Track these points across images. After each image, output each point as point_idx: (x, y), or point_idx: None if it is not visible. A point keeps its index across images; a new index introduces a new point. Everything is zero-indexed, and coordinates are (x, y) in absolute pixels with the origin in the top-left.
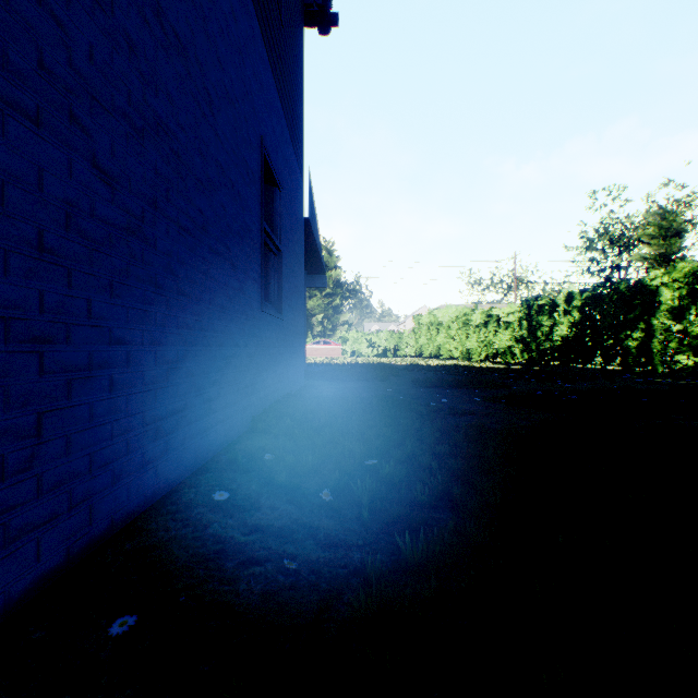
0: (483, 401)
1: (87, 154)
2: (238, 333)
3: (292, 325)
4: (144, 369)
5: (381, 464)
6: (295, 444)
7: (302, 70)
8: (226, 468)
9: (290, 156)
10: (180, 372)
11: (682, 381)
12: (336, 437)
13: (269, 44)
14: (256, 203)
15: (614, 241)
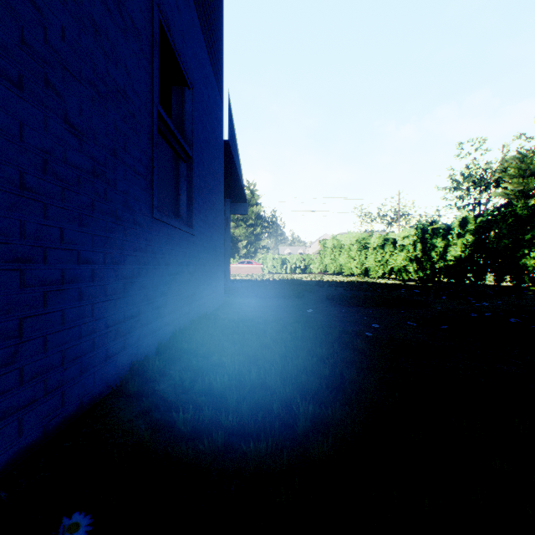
0: (417, 326)
1: None
2: (90, 241)
3: (208, 242)
4: None
5: None
6: (170, 437)
7: None
8: None
9: (205, 63)
10: None
11: None
12: (244, 424)
13: None
14: (142, 70)
15: (476, 182)
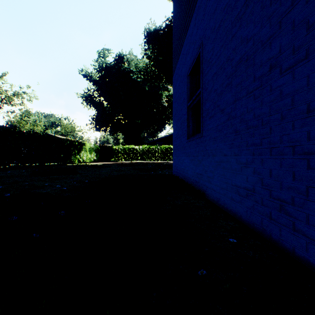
0: None
1: None
2: None
3: None
4: None
5: None
6: None
7: None
8: None
9: None
10: None
11: None
12: None
13: None
14: None
15: None
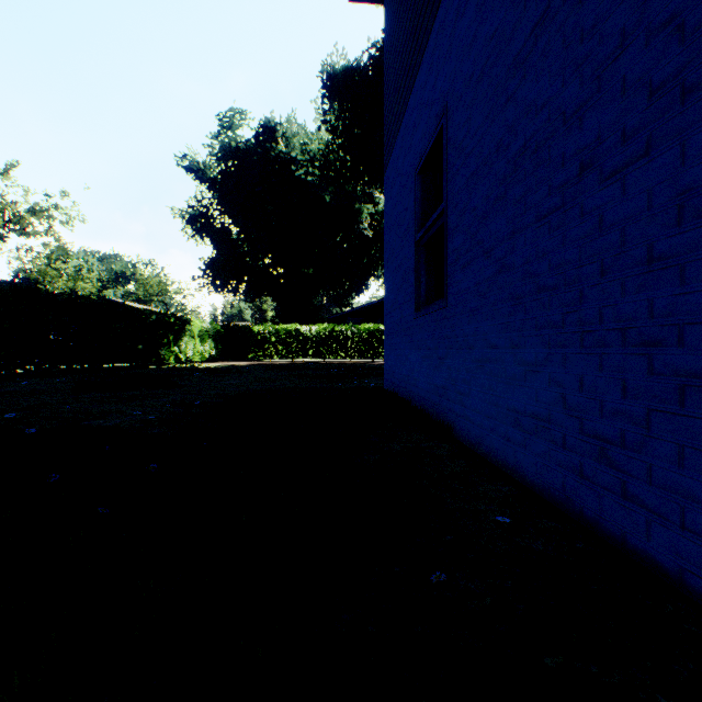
0: None
1: None
2: None
3: None
4: None
5: None
6: None
7: None
8: None
9: None
10: None
11: None
12: None
13: None
14: None
15: None
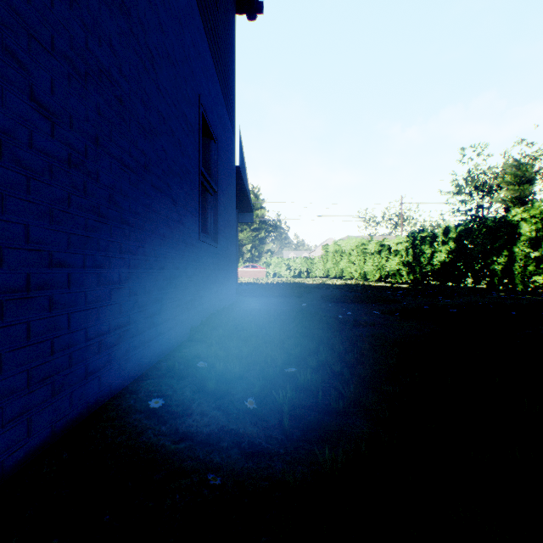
0: (381, 314)
1: (24, 87)
2: (178, 258)
3: (226, 252)
4: (86, 289)
5: (299, 371)
6: (225, 352)
7: (234, 47)
8: (165, 374)
9: (224, 115)
10: (123, 291)
11: (538, 297)
12: (260, 346)
13: (206, 21)
14: (195, 150)
15: (479, 187)
